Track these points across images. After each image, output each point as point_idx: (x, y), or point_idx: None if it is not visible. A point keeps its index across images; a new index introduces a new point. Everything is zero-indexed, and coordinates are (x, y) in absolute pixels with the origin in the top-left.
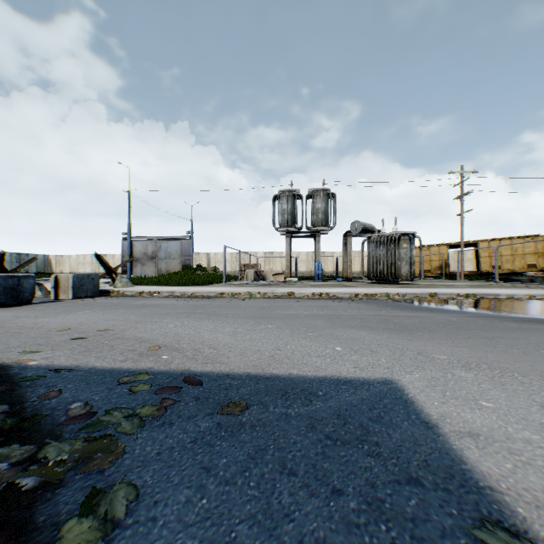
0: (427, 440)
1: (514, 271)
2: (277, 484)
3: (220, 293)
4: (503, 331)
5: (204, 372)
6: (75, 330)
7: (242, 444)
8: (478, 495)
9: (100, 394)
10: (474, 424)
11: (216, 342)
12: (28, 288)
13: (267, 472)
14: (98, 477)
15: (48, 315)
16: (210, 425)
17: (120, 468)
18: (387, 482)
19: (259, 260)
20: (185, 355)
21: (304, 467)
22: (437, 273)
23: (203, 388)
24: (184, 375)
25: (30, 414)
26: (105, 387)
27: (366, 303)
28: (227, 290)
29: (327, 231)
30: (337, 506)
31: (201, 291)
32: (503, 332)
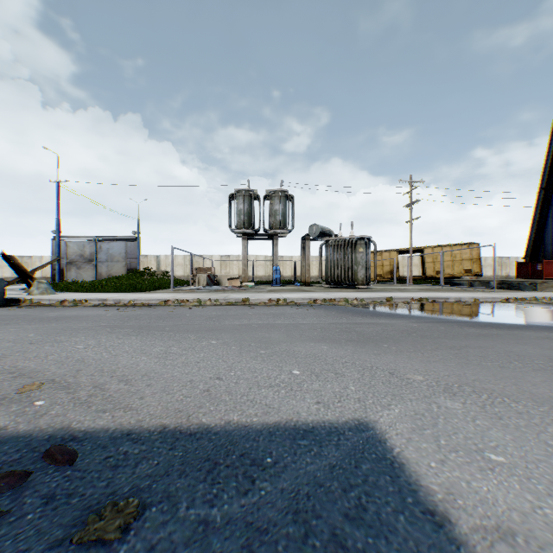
0: None
1: (454, 276)
2: None
3: (164, 300)
4: (467, 338)
5: (91, 431)
6: None
7: None
8: None
9: None
10: (498, 506)
11: (134, 370)
12: None
13: None
14: None
15: None
16: None
17: None
18: None
19: (215, 264)
20: (76, 397)
21: None
22: (388, 277)
23: (73, 470)
24: (53, 440)
25: None
26: None
27: (326, 309)
28: (173, 296)
29: (285, 234)
30: None
31: (141, 299)
32: (468, 340)
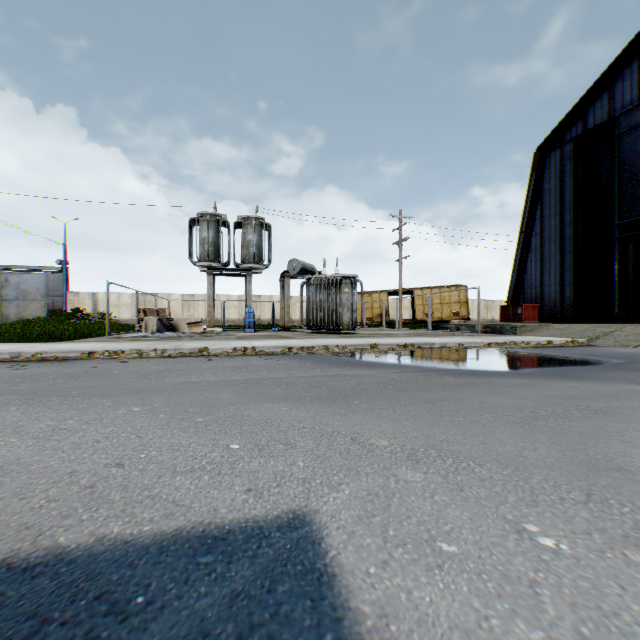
0: None
1: (444, 319)
2: None
3: (89, 352)
4: (445, 389)
5: None
6: None
7: None
8: None
9: None
10: (439, 625)
11: None
12: None
13: None
14: None
15: None
16: None
17: None
18: None
19: (175, 304)
20: None
21: None
22: (378, 321)
23: None
24: None
25: None
26: None
27: (301, 358)
28: (103, 347)
29: (261, 270)
30: None
31: (54, 351)
32: (446, 391)
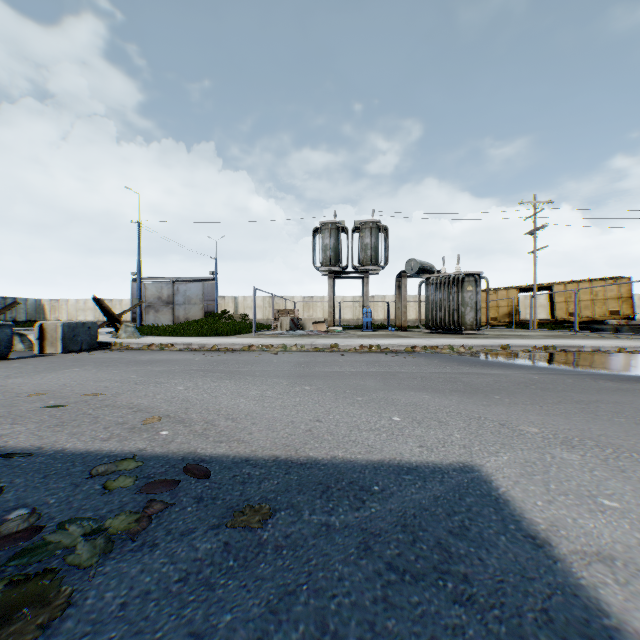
0: (541, 570)
1: (594, 319)
2: None
3: (248, 346)
4: (600, 392)
5: (215, 456)
6: (52, 394)
7: (259, 584)
8: None
9: (59, 494)
10: (602, 538)
11: (236, 410)
12: (3, 340)
13: None
14: None
15: (23, 375)
16: (213, 547)
17: (52, 639)
18: None
19: (297, 306)
20: (193, 430)
21: (356, 628)
22: (505, 321)
23: (210, 482)
24: (186, 460)
25: None
26: (70, 481)
27: (426, 357)
28: (256, 341)
29: (377, 271)
30: None
31: (225, 343)
32: (601, 395)
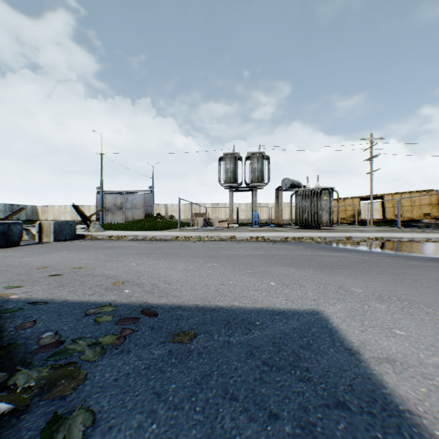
0: (351, 366)
1: (413, 219)
2: (220, 408)
3: (175, 237)
4: (408, 268)
5: (159, 304)
6: (53, 268)
7: (190, 371)
8: (399, 418)
9: (69, 325)
10: (390, 351)
11: (170, 278)
12: (16, 233)
13: (211, 397)
14: (60, 403)
15: (31, 255)
16: (162, 352)
17: (80, 394)
18: (317, 406)
19: (207, 210)
20: (144, 289)
21: (244, 391)
22: (351, 220)
23: (158, 319)
24: (142, 307)
25: (6, 343)
26: (74, 318)
27: (294, 244)
28: (181, 234)
29: (262, 186)
30: (274, 430)
31: (160, 235)
32: (408, 269)
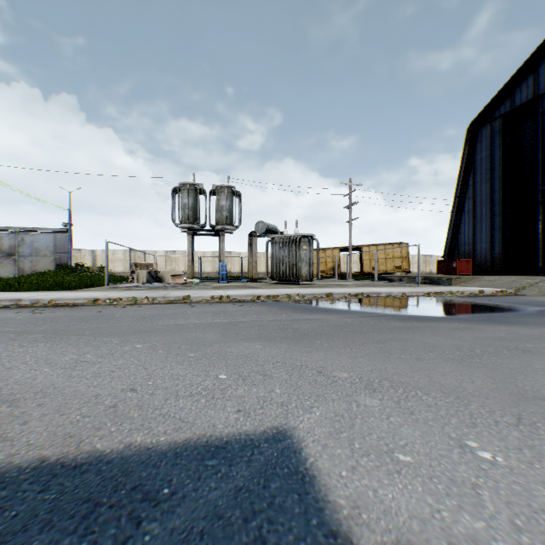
0: None
1: (388, 272)
2: None
3: (93, 300)
4: (393, 331)
5: None
6: None
7: None
8: None
9: None
10: (401, 515)
11: (28, 386)
12: None
13: None
14: None
15: None
16: None
17: None
18: None
19: (159, 259)
20: None
21: None
22: (331, 273)
23: None
24: None
25: None
26: None
27: (268, 305)
28: (104, 295)
29: (232, 230)
30: None
31: (65, 298)
32: (393, 333)
